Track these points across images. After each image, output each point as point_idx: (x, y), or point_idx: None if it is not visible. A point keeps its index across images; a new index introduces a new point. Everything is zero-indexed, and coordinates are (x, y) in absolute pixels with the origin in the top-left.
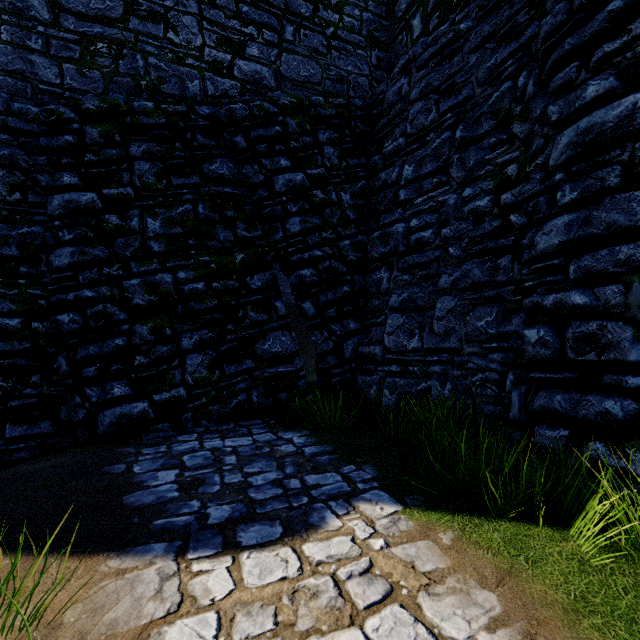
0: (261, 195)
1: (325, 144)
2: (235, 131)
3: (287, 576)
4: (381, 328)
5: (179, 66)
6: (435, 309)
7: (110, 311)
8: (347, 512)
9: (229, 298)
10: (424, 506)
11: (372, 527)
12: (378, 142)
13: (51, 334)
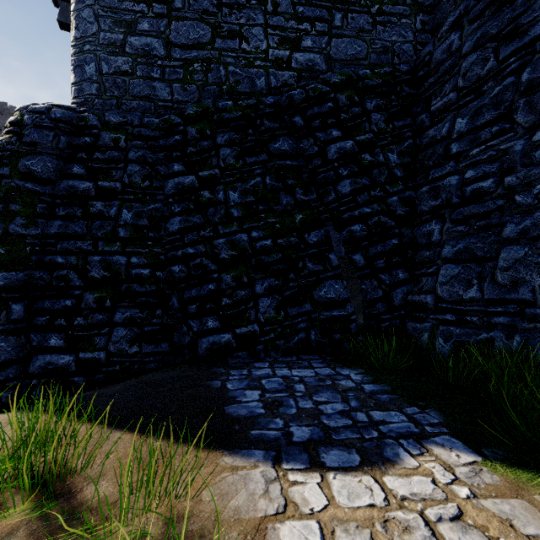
0: (316, 164)
1: (372, 111)
2: (294, 113)
3: (374, 504)
4: (432, 278)
5: (250, 69)
6: (498, 259)
7: (205, 263)
8: (420, 453)
9: (291, 252)
10: (507, 462)
11: (452, 473)
12: (424, 101)
13: (167, 280)
